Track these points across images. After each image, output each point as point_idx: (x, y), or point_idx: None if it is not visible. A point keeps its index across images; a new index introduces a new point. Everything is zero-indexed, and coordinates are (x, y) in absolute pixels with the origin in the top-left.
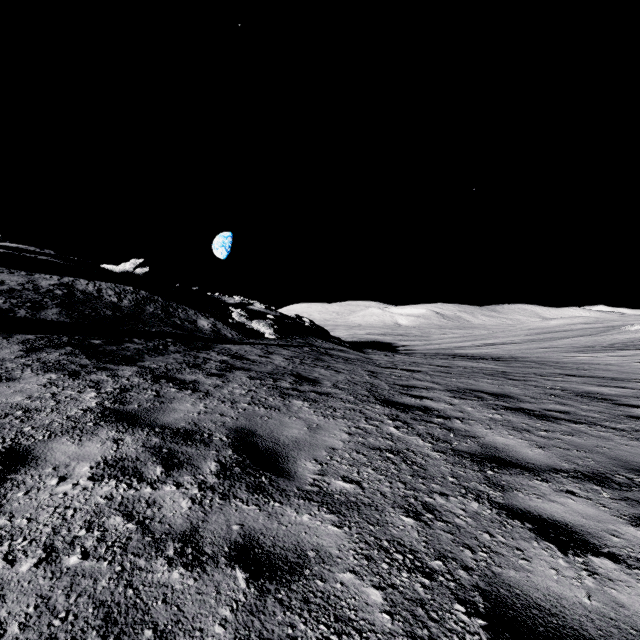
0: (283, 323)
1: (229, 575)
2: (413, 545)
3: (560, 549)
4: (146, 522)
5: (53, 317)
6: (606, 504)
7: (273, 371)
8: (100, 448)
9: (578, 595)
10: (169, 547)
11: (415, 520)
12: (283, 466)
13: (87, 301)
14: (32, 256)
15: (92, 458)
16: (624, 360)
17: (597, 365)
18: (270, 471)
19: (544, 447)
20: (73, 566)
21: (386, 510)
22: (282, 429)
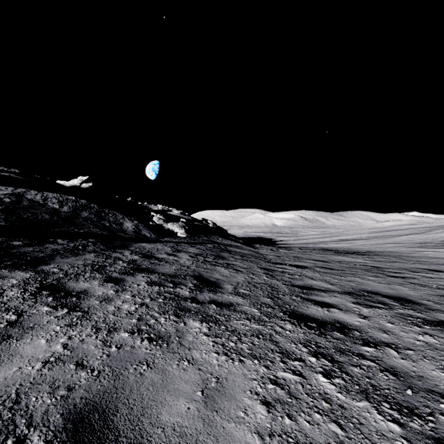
0: (192, 225)
1: None
2: None
3: None
4: None
5: None
6: None
7: (176, 272)
8: None
9: None
10: None
11: None
12: None
13: (30, 207)
14: None
15: None
16: None
17: None
18: None
19: None
20: None
21: None
22: (161, 401)
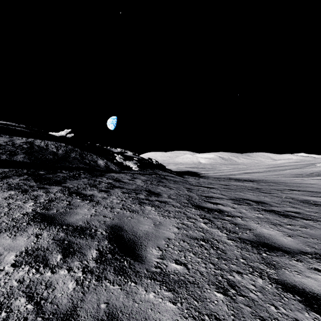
0: (142, 162)
1: None
2: (225, 319)
3: None
4: (41, 303)
5: (20, 159)
6: None
7: (135, 188)
8: (26, 241)
9: None
10: None
11: (224, 295)
12: (138, 252)
13: (40, 151)
14: (13, 128)
15: (18, 249)
16: (320, 181)
17: (306, 184)
18: (130, 256)
19: (292, 236)
20: None
21: (204, 287)
22: (139, 225)
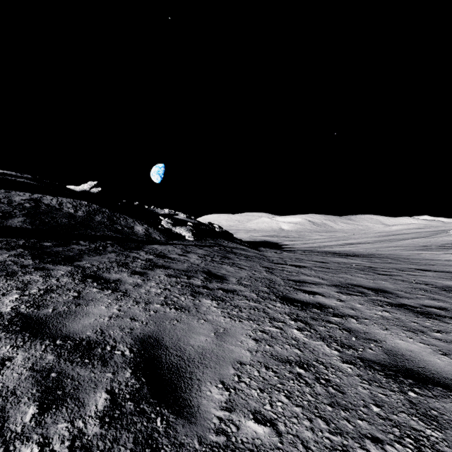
0: (199, 228)
1: None
2: None
3: None
4: None
5: (17, 224)
6: None
7: (188, 268)
8: None
9: None
10: None
11: None
12: (185, 396)
13: (49, 212)
14: (12, 179)
15: None
16: None
17: (440, 261)
18: (169, 406)
19: (449, 354)
20: None
21: None
22: (189, 336)
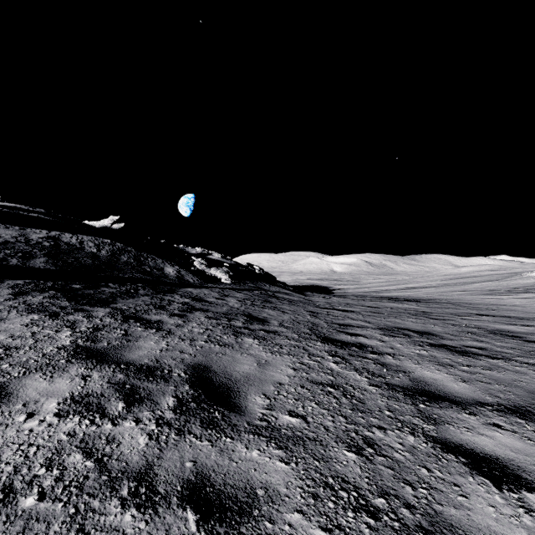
0: (237, 270)
1: (180, 517)
2: (357, 481)
3: (495, 484)
4: (104, 460)
5: (40, 265)
6: (531, 437)
7: (228, 312)
8: (69, 384)
9: (518, 534)
10: (124, 486)
11: (357, 455)
12: (235, 401)
13: (70, 251)
14: (25, 214)
15: (60, 394)
16: (527, 302)
17: (504, 306)
18: (223, 406)
19: (468, 381)
20: (28, 508)
21: (330, 445)
22: (234, 365)
